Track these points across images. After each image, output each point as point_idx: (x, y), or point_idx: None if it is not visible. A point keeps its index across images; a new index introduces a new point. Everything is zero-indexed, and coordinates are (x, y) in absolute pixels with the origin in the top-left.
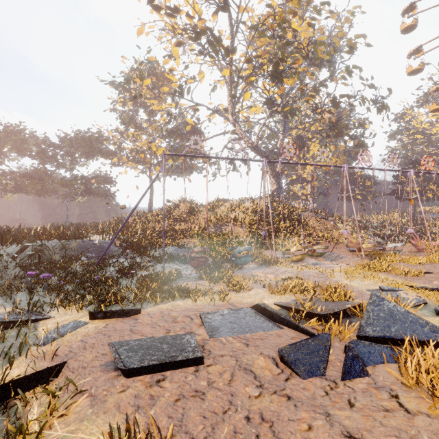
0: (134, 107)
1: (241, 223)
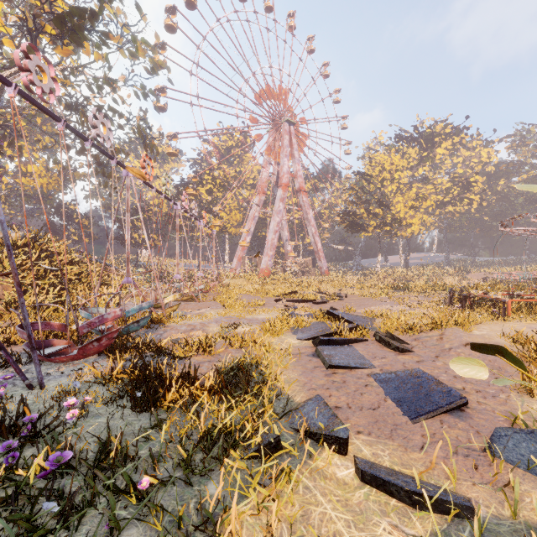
0: None
1: None
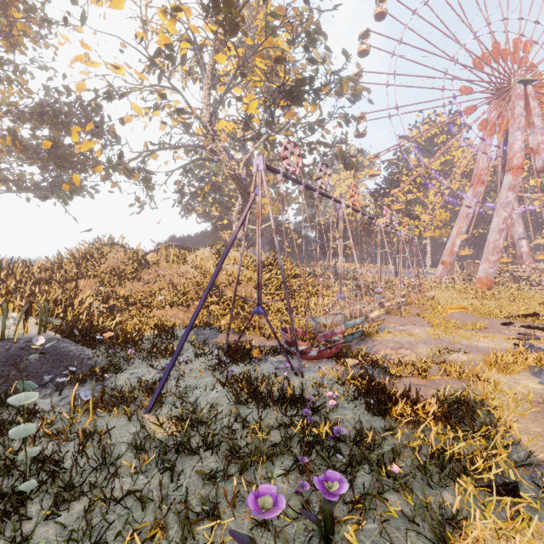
0: None
1: (255, 283)
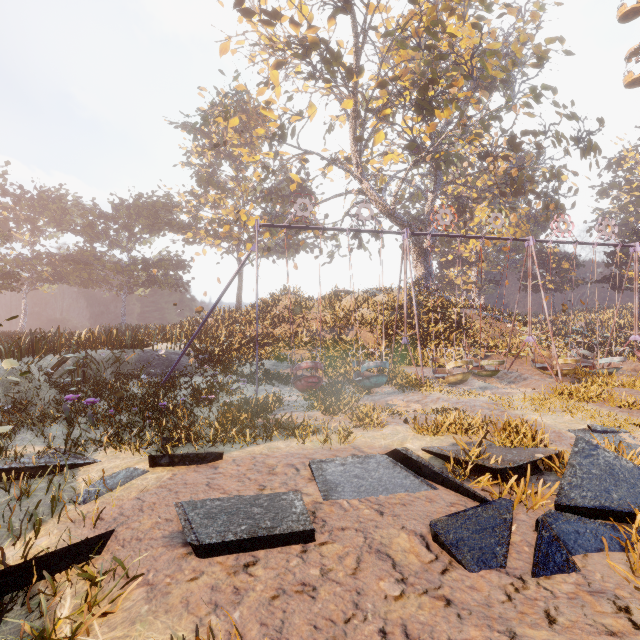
0: (216, 159)
1: (371, 326)
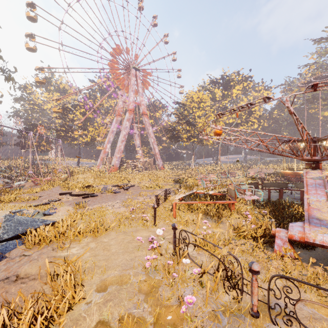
0: None
1: None
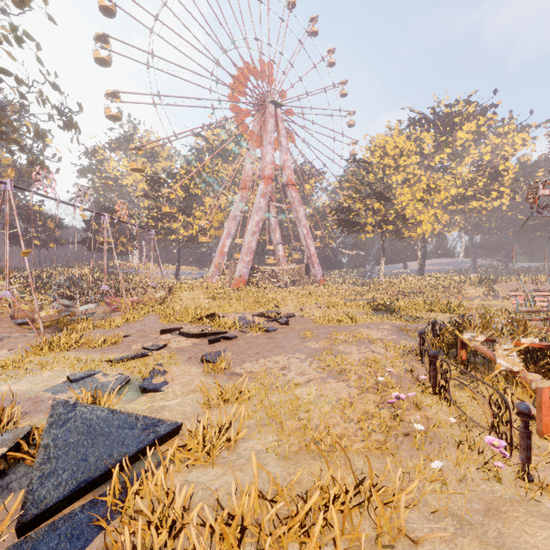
0: None
1: None
